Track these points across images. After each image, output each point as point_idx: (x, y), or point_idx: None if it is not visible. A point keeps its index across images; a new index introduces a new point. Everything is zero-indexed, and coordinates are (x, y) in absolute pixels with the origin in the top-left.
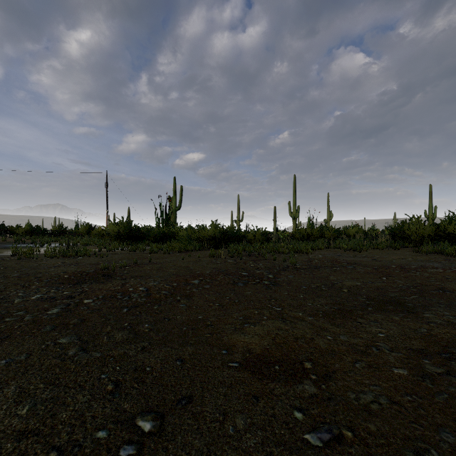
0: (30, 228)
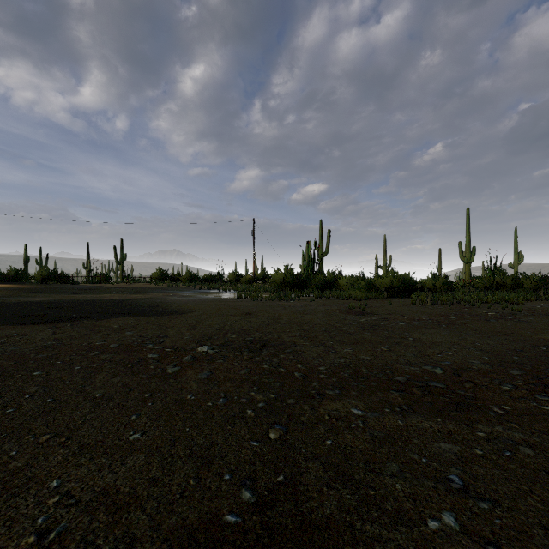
0: (189, 275)
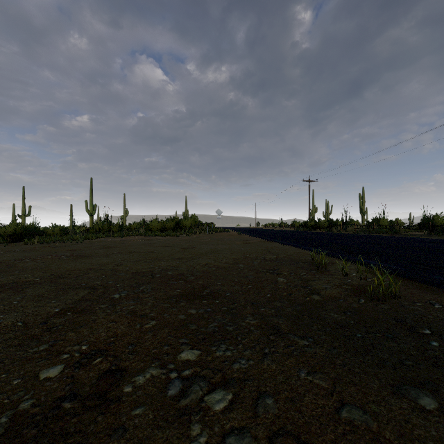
0: None
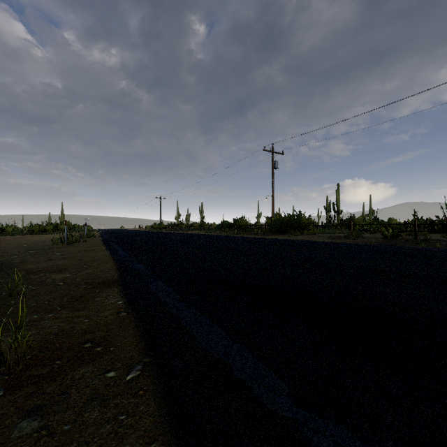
0: None
